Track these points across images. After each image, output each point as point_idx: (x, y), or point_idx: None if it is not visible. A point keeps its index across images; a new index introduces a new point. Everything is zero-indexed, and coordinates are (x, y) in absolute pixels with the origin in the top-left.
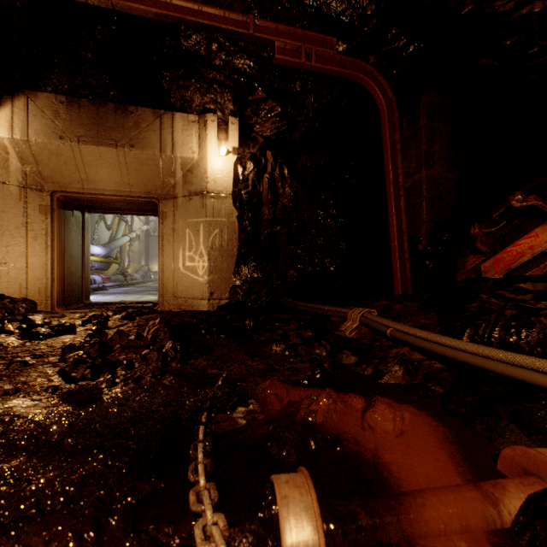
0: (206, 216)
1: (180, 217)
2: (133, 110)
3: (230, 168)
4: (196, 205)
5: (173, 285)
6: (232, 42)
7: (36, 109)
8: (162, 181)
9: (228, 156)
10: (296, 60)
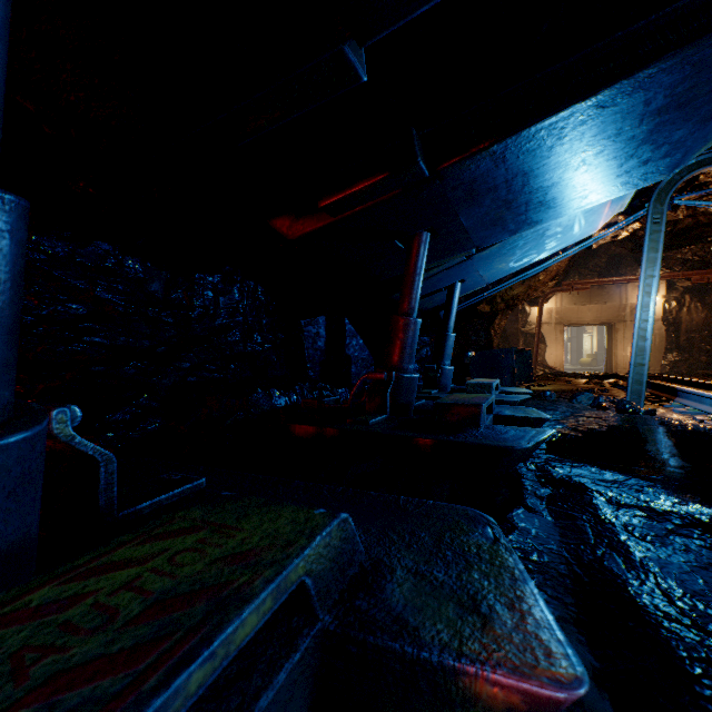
0: None
1: (628, 331)
2: (605, 287)
3: (659, 306)
4: None
5: (623, 364)
6: (668, 269)
7: (564, 295)
8: (617, 314)
9: (658, 300)
10: (701, 282)
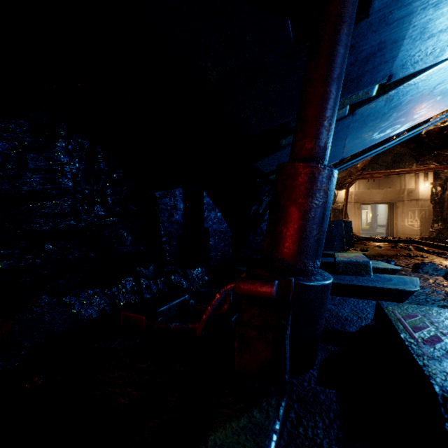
0: (418, 207)
1: (405, 207)
2: (390, 176)
3: (428, 190)
4: (413, 204)
5: (402, 230)
6: (438, 163)
7: (361, 182)
8: (397, 196)
9: (428, 186)
10: None
